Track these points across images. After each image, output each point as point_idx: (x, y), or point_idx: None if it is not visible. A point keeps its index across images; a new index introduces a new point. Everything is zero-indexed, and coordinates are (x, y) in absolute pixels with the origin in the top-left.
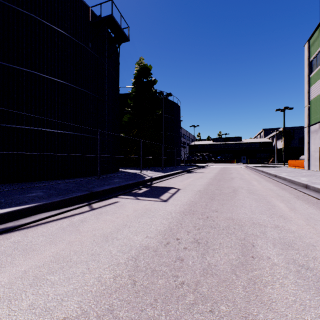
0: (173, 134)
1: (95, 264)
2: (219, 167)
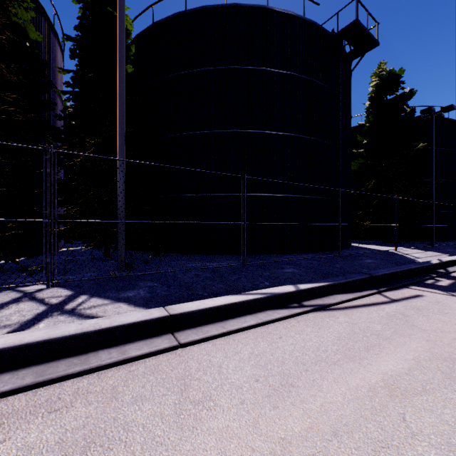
0: (449, 180)
1: None
2: None
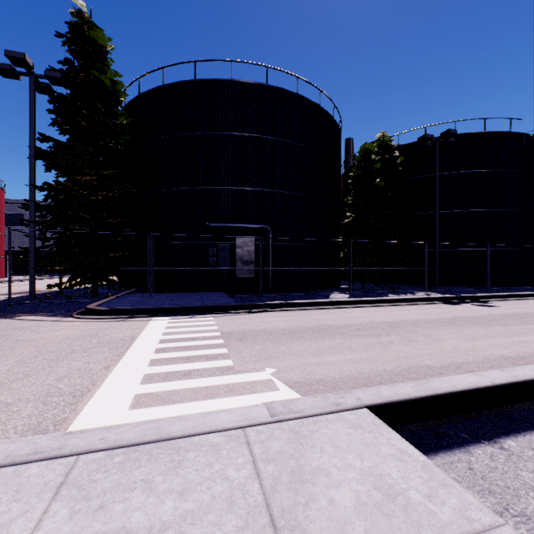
0: None
1: None
2: None
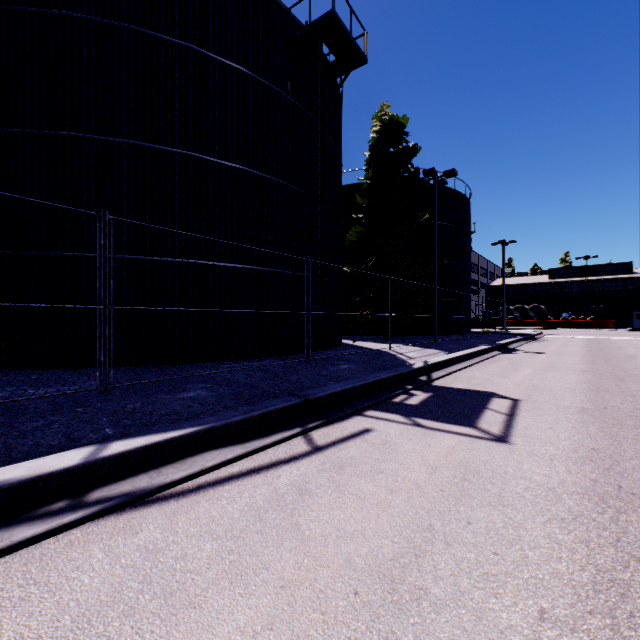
0: (455, 263)
1: None
2: (577, 338)
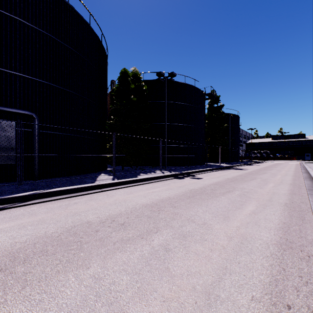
0: (234, 138)
1: (239, 173)
2: (274, 163)
